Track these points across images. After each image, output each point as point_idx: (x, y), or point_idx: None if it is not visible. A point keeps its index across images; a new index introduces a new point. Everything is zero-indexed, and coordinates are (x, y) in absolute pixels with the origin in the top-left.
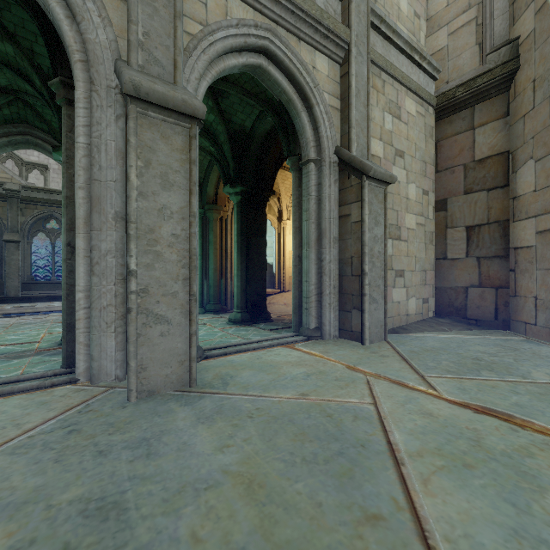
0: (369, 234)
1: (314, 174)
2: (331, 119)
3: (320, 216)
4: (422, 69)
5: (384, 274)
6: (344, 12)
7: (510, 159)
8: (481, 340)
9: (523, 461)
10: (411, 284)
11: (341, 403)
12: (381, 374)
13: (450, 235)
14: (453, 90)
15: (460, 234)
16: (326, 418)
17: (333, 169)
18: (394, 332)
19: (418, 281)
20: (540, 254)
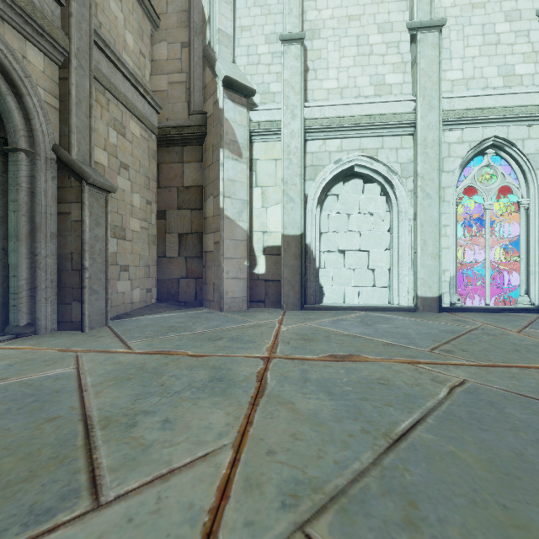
0: (89, 233)
1: (25, 164)
2: (47, 115)
3: (33, 210)
4: (147, 100)
5: (106, 269)
6: (63, 18)
7: (203, 192)
8: (182, 315)
9: (161, 368)
10: (136, 277)
11: (45, 375)
12: (92, 349)
13: (169, 238)
14: (170, 129)
15: (175, 238)
16: (27, 387)
17: (51, 166)
18: (118, 318)
19: (142, 274)
20: (215, 257)
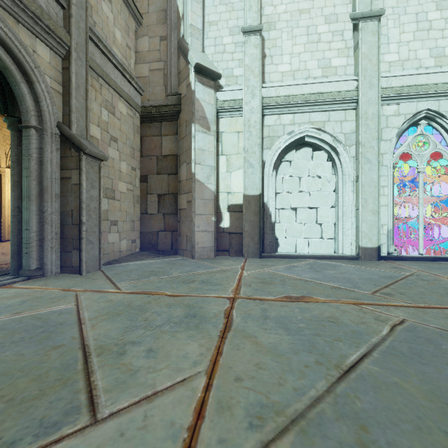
0: (86, 194)
1: (35, 138)
2: (53, 98)
3: (42, 175)
4: (132, 85)
5: (99, 223)
6: (65, 19)
7: (178, 159)
8: (160, 262)
9: (145, 306)
10: (123, 230)
11: (51, 310)
12: (88, 289)
13: (150, 198)
14: (150, 108)
15: (155, 198)
16: (37, 319)
17: (56, 139)
18: (109, 264)
19: (128, 228)
20: (188, 213)
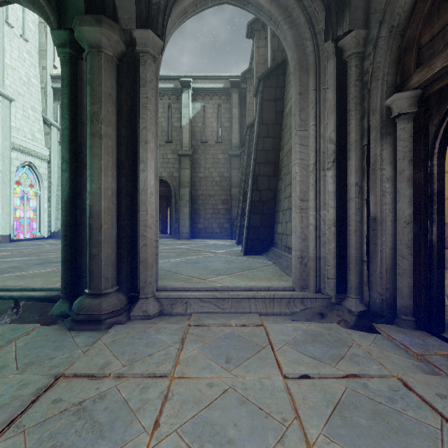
0: None
1: None
2: None
3: None
4: None
5: None
6: None
7: None
8: None
9: None
10: None
11: None
12: None
13: None
14: None
15: None
16: None
17: None
18: None
19: None
20: None
